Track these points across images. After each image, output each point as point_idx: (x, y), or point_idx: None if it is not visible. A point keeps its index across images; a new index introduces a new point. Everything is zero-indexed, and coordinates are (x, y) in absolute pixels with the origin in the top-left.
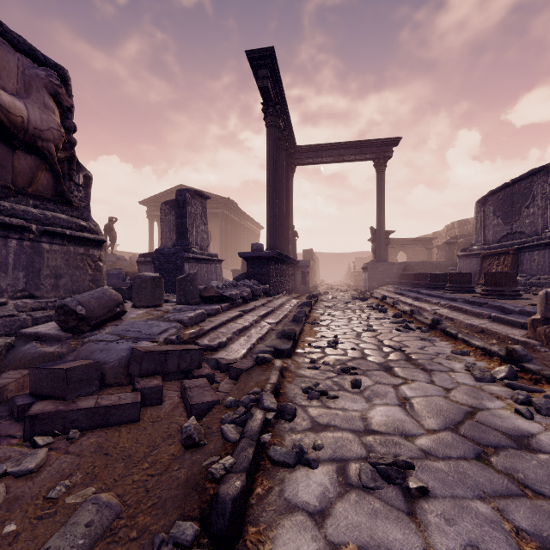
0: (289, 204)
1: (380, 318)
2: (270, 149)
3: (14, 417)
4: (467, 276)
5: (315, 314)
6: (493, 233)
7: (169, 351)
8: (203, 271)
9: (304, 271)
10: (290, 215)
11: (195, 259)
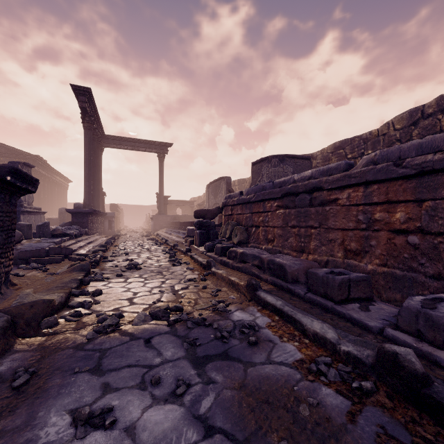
0: (99, 174)
1: (149, 242)
2: (87, 143)
3: (18, 264)
4: (190, 223)
5: (117, 243)
6: (211, 202)
7: (63, 248)
8: (32, 220)
9: (111, 220)
10: (100, 181)
11: (27, 212)
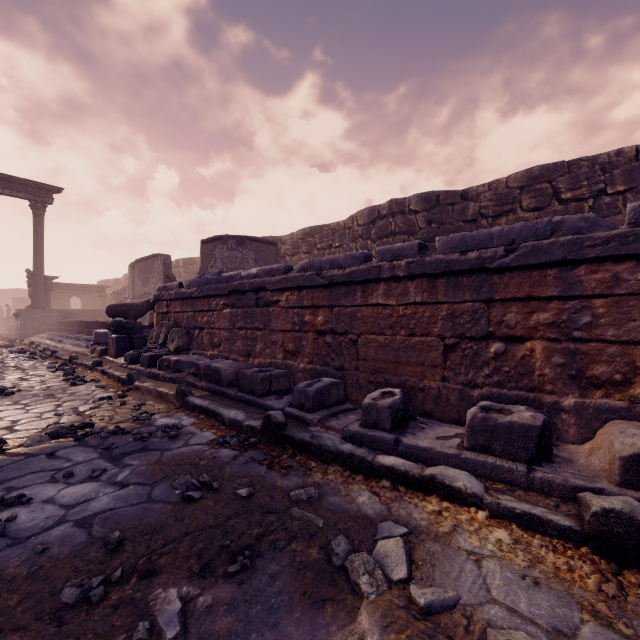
0: None
1: (16, 357)
2: None
3: None
4: (99, 323)
5: None
6: (138, 291)
7: None
8: None
9: None
10: None
11: None
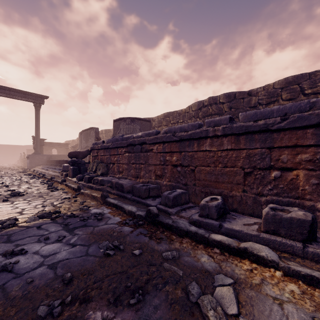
0: None
1: (27, 177)
2: None
3: None
4: (65, 161)
5: None
6: (83, 145)
7: None
8: None
9: None
10: None
11: None
